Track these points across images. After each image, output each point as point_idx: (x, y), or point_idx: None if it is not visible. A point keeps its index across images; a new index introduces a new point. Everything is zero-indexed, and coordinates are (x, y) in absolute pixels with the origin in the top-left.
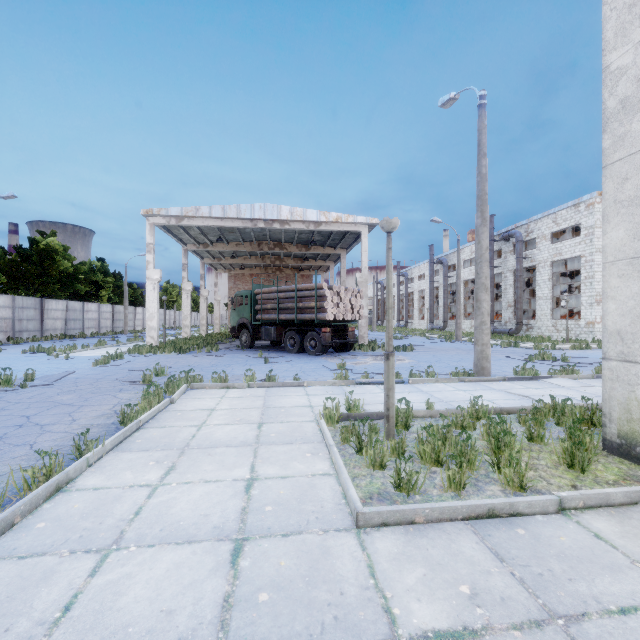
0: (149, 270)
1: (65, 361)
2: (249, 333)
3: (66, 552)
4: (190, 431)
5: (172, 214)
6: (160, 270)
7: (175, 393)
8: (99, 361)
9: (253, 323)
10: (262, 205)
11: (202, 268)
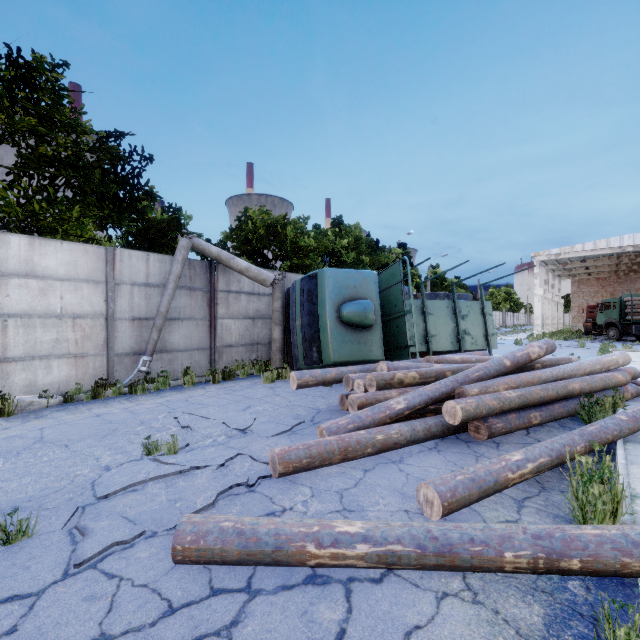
0: (535, 289)
1: (504, 340)
2: (617, 329)
3: (632, 361)
4: (635, 356)
5: (552, 253)
6: (542, 289)
7: (610, 349)
8: (530, 340)
9: (622, 322)
10: (630, 235)
11: (552, 279)
